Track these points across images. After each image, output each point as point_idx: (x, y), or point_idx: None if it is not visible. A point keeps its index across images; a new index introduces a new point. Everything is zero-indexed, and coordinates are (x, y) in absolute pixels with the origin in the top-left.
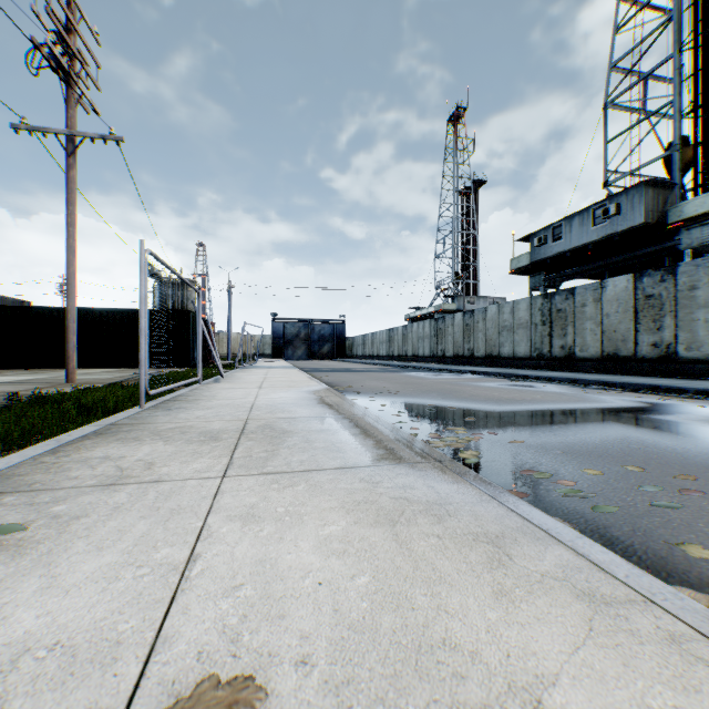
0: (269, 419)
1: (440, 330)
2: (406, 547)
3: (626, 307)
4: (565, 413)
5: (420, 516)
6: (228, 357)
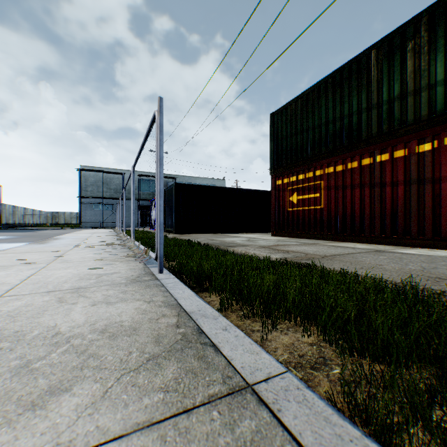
0: None
1: None
2: None
3: None
4: None
5: None
6: None
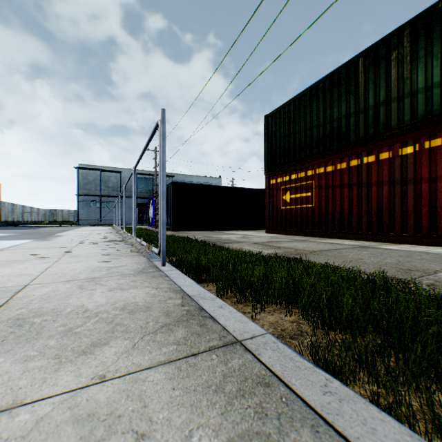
0: None
1: None
2: None
3: None
4: None
5: None
6: None
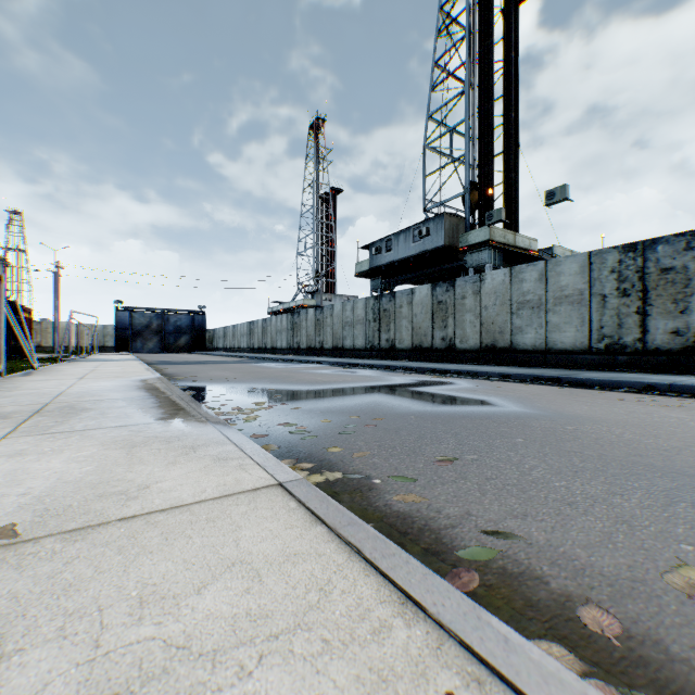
0: (75, 402)
1: (296, 324)
2: (132, 455)
3: (427, 309)
4: (354, 389)
5: (157, 443)
6: (55, 349)
